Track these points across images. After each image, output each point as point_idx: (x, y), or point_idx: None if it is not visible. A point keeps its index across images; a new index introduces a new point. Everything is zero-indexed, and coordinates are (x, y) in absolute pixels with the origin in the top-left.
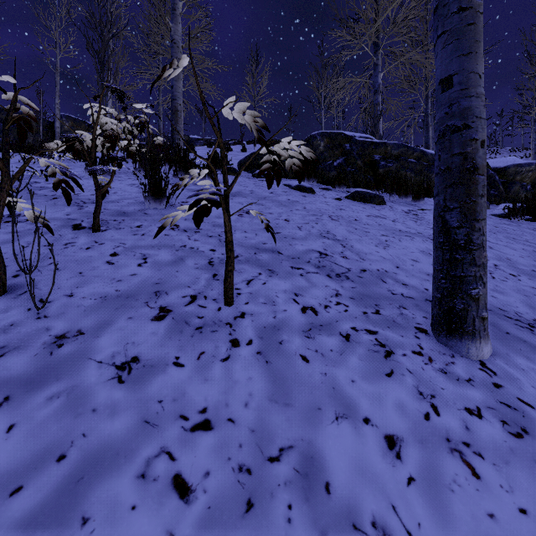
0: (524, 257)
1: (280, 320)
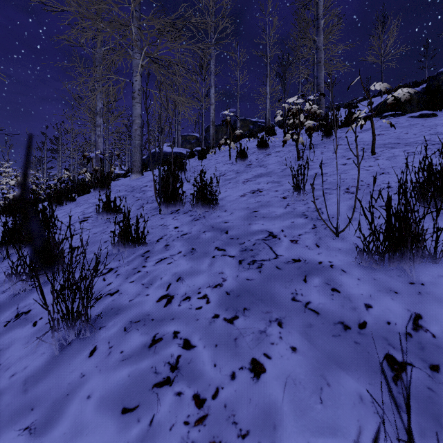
0: None
1: (395, 155)
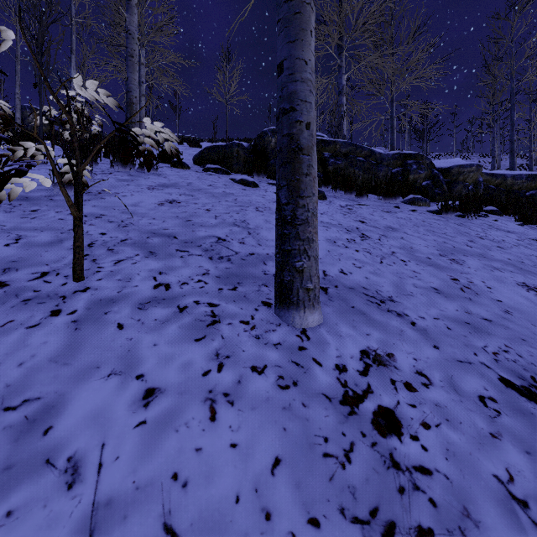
0: (429, 247)
1: (123, 294)
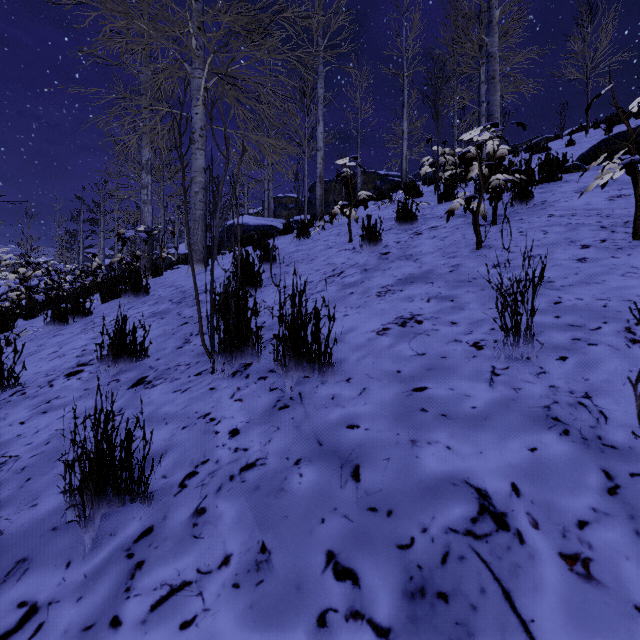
0: None
1: None
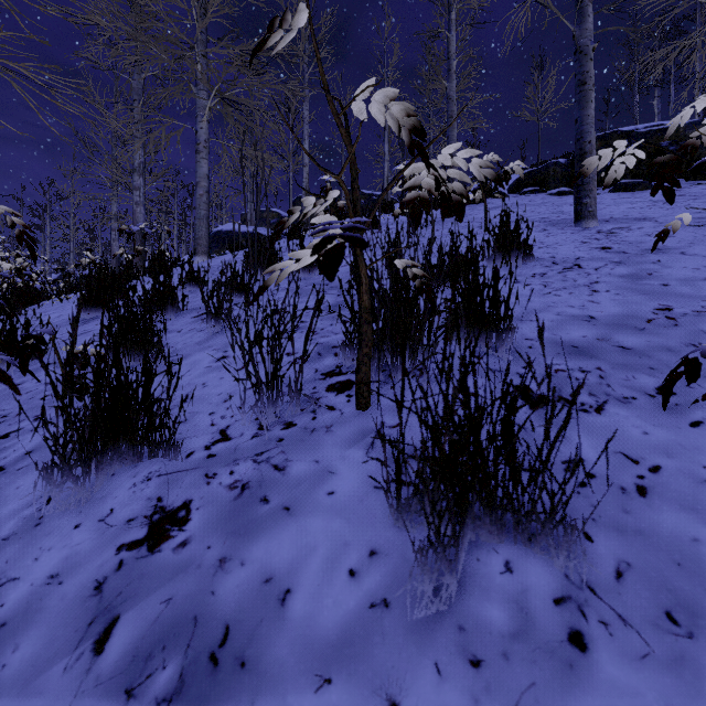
0: None
1: None
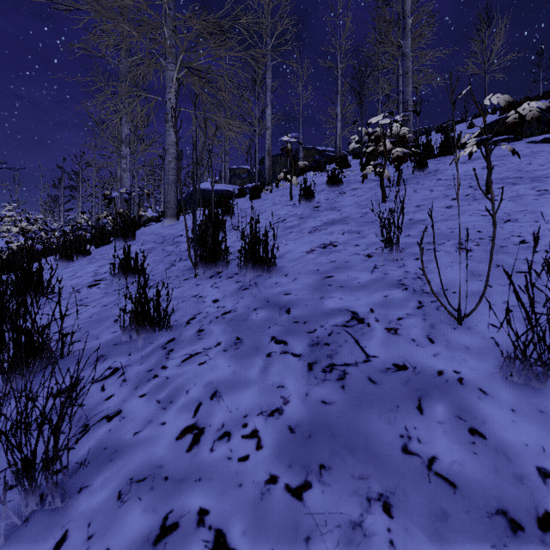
0: None
1: (521, 194)
